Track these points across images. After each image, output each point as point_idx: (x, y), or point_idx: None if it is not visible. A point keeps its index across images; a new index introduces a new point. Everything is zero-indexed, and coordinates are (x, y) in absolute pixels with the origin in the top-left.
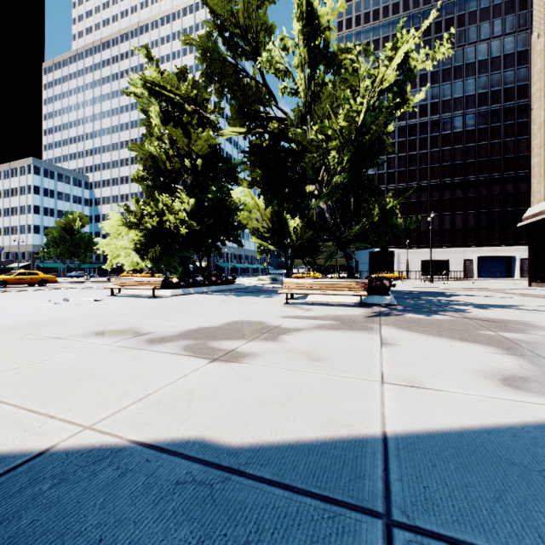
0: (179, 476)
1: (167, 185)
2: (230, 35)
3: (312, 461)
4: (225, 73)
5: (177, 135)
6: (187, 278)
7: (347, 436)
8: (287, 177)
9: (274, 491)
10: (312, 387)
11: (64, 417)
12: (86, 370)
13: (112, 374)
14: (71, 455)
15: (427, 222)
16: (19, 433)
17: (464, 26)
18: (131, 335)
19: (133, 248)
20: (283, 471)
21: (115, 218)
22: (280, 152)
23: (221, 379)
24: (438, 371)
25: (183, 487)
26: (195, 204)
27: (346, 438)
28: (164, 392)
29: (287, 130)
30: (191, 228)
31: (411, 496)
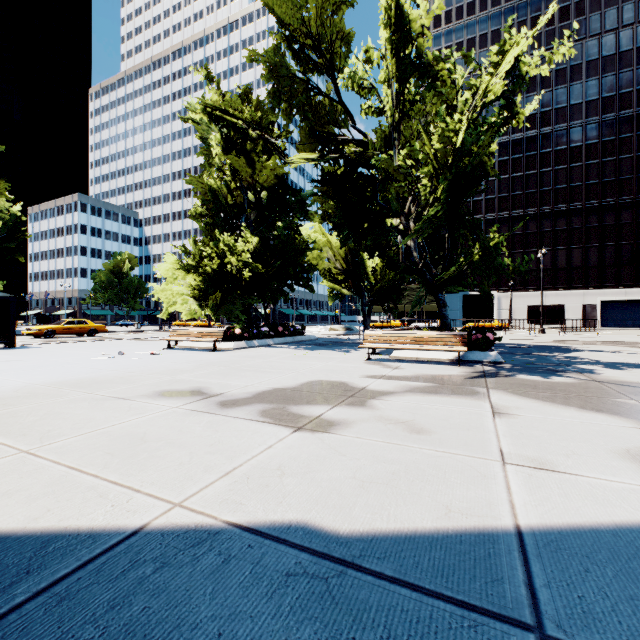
0: (288, 566)
1: (228, 222)
2: (300, 47)
3: (437, 558)
4: (294, 92)
5: (240, 165)
6: (251, 329)
7: (472, 528)
8: (366, 210)
9: (399, 591)
10: (419, 466)
11: (150, 492)
12: (161, 438)
13: (190, 442)
14: (166, 535)
15: (535, 259)
16: (107, 508)
17: (584, 15)
18: (200, 397)
19: (190, 294)
20: (405, 567)
21: (171, 260)
22: (357, 180)
23: (311, 452)
24: (571, 450)
25: (295, 580)
26: (260, 244)
27: (471, 530)
28: (251, 467)
29: (366, 154)
30: (255, 271)
31: (565, 607)
